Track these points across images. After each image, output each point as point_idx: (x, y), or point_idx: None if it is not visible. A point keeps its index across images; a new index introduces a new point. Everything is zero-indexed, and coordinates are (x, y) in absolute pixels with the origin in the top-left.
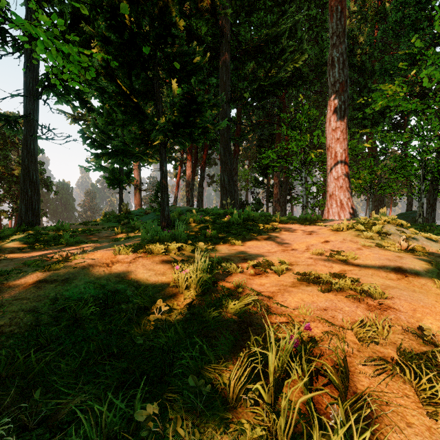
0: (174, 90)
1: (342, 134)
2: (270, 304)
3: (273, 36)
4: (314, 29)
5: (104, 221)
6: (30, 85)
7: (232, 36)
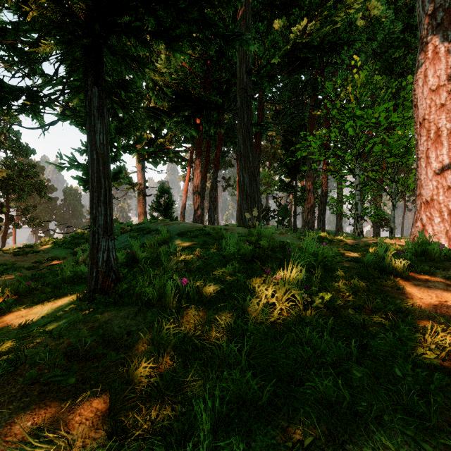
0: None
1: (449, 96)
2: None
3: None
4: None
5: (54, 246)
6: None
7: None
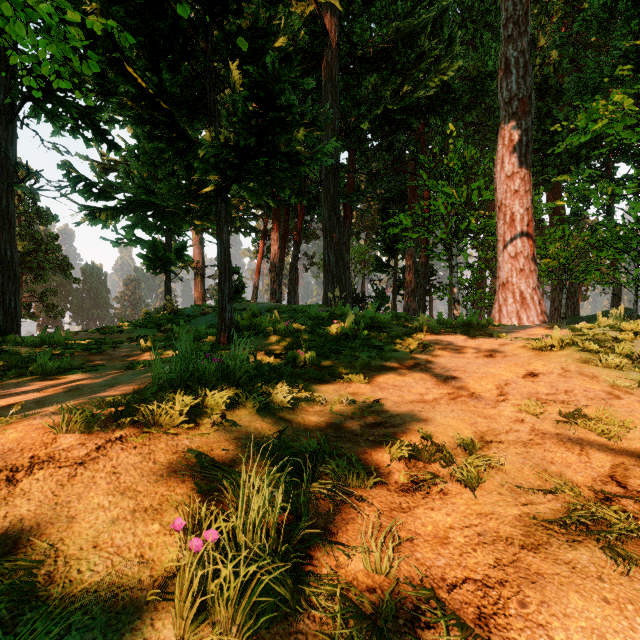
0: (235, 82)
1: (522, 183)
2: None
3: (406, 33)
4: (469, 26)
5: (135, 326)
6: (0, 97)
7: (342, 37)
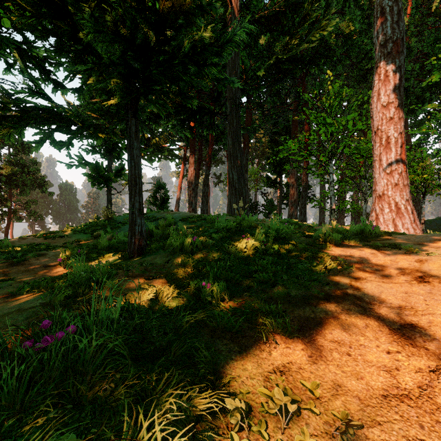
0: None
1: (396, 111)
2: None
3: (292, 2)
4: None
5: (75, 232)
6: None
7: (242, 7)
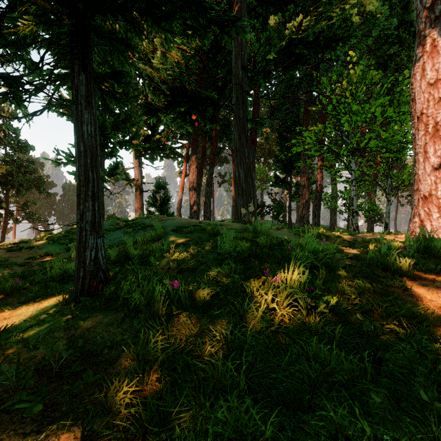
0: None
1: None
2: None
3: None
4: None
5: (49, 241)
6: None
7: None
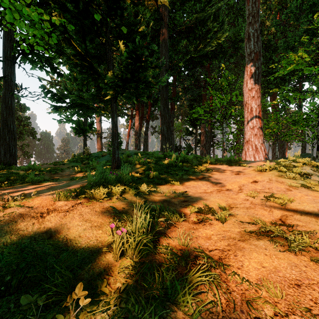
0: (121, 49)
1: (256, 93)
2: (226, 276)
3: (201, 19)
4: (232, 15)
5: (70, 162)
6: (8, 52)
7: (170, 21)
